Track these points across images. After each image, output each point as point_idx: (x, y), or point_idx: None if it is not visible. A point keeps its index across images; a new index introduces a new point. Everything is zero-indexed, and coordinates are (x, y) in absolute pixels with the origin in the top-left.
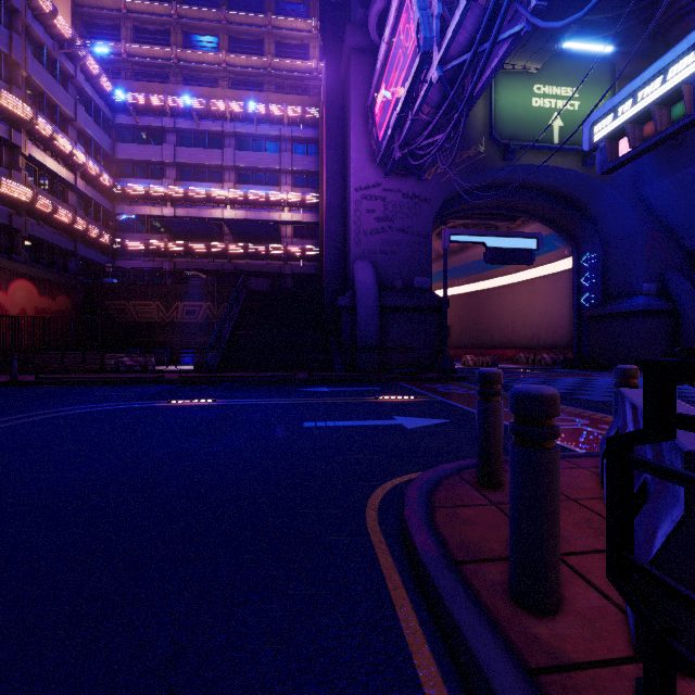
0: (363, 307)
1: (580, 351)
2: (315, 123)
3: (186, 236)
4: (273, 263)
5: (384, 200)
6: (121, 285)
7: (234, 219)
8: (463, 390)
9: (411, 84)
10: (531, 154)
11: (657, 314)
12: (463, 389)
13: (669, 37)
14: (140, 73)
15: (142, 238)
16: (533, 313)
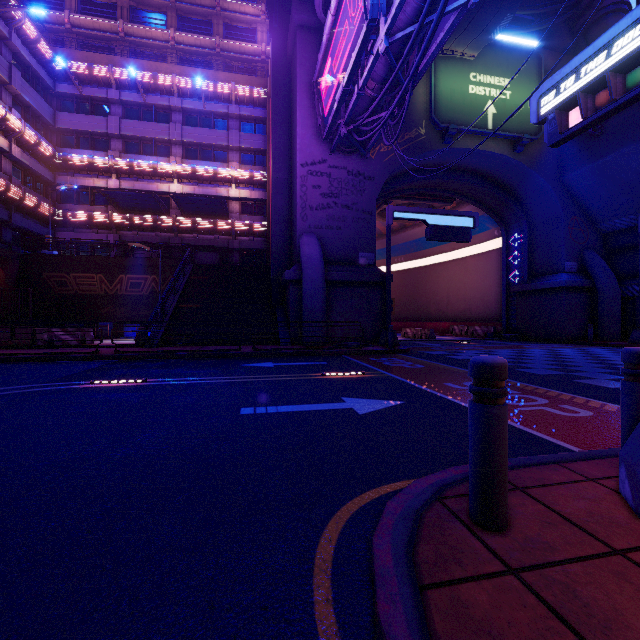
0: (309, 281)
1: (508, 324)
2: (262, 103)
3: (131, 208)
4: (221, 238)
5: (330, 176)
6: (60, 256)
7: (181, 194)
8: (409, 364)
9: (357, 54)
10: (467, 139)
11: (578, 290)
12: (408, 362)
13: (589, 36)
14: (85, 44)
15: (85, 209)
16: (466, 288)
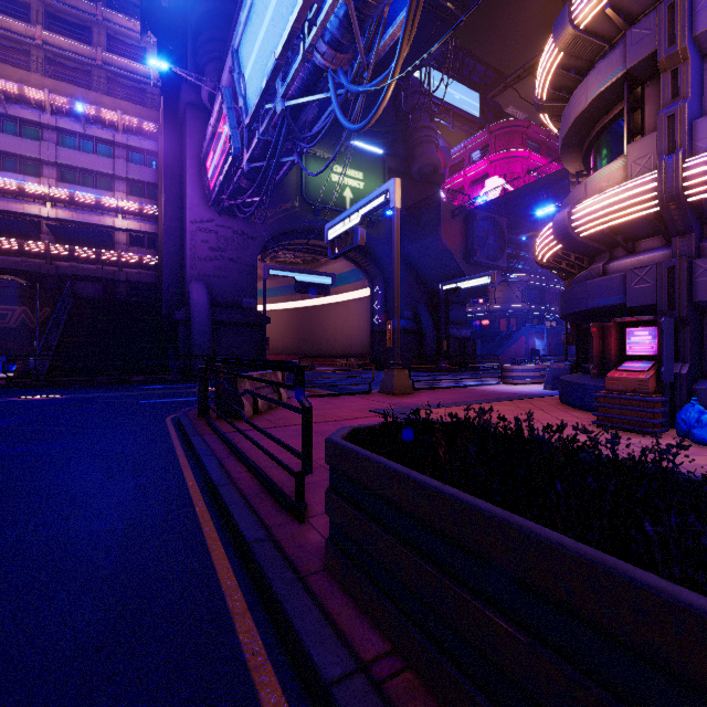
0: (197, 322)
1: (374, 357)
2: (154, 136)
3: None
4: (105, 268)
5: (218, 234)
6: None
7: (55, 219)
8: None
9: (228, 168)
10: (333, 214)
11: (412, 332)
12: None
13: (414, 153)
14: None
15: None
16: (348, 327)
